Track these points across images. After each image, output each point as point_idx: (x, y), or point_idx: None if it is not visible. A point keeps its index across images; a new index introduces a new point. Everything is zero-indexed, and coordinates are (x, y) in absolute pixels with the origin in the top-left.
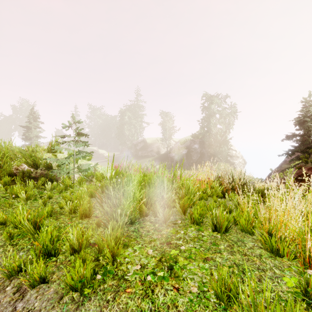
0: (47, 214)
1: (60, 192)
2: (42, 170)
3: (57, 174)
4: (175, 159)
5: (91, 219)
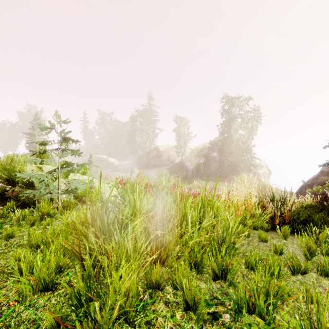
0: None
1: (31, 224)
2: (20, 188)
3: (29, 197)
4: (191, 168)
5: (56, 292)
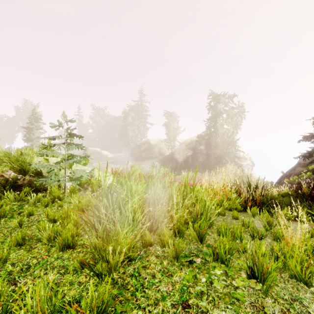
0: (17, 242)
1: (45, 205)
2: (30, 177)
3: (43, 184)
4: (180, 160)
5: (75, 250)
